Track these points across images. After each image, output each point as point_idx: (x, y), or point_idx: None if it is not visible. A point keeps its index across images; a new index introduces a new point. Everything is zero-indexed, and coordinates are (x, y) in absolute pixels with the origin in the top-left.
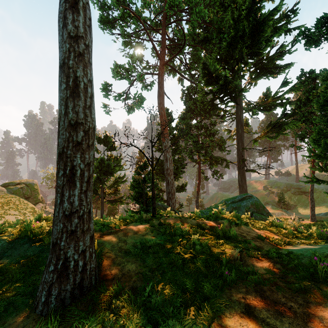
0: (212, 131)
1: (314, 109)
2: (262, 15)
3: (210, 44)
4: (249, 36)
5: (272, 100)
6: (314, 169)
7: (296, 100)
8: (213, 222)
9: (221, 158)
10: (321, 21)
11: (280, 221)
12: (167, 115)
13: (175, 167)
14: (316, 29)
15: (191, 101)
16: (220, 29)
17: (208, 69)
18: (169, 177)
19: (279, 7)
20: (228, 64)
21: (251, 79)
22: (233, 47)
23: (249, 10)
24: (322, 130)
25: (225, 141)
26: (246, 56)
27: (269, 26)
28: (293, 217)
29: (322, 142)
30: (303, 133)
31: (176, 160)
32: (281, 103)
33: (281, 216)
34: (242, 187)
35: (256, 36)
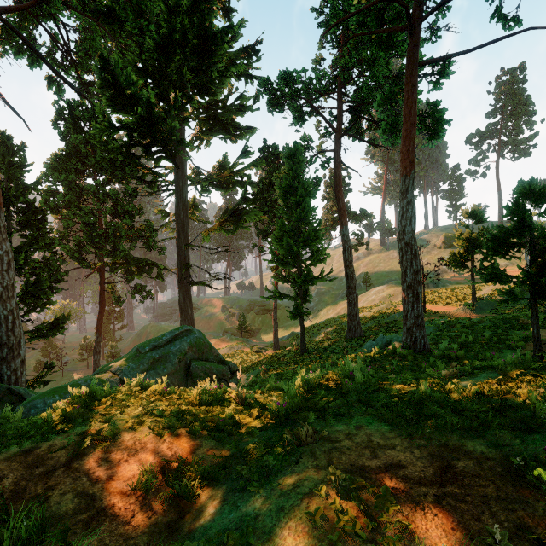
0: (130, 207)
1: (277, 195)
2: (213, 25)
3: (124, 32)
4: (193, 50)
5: (230, 173)
6: (277, 279)
7: (259, 182)
8: (11, 461)
9: (147, 260)
10: (284, 77)
11: (234, 366)
12: (9, 150)
13: (30, 280)
14: (279, 87)
15: (79, 135)
16: (142, 10)
17: (114, 76)
18: (2, 306)
19: (237, 28)
20: (159, 88)
21: (201, 132)
22: (168, 58)
23: (193, 5)
24: (285, 225)
25: (156, 230)
26: (190, 85)
27: (224, 51)
28: (239, 374)
29: (284, 242)
30: (266, 229)
31: (36, 263)
32: (241, 182)
33: (242, 349)
34: (185, 312)
35: (205, 58)
